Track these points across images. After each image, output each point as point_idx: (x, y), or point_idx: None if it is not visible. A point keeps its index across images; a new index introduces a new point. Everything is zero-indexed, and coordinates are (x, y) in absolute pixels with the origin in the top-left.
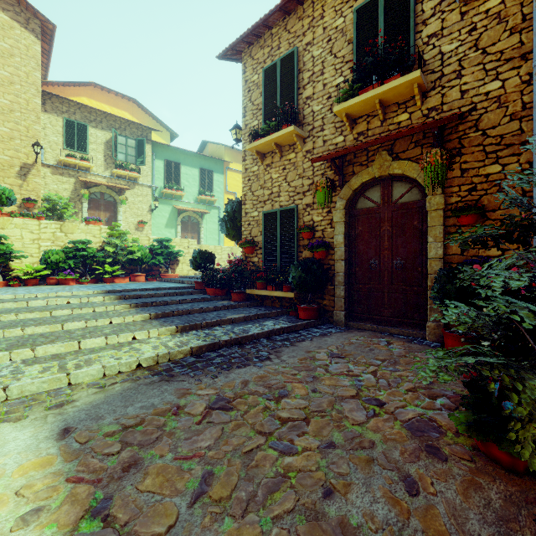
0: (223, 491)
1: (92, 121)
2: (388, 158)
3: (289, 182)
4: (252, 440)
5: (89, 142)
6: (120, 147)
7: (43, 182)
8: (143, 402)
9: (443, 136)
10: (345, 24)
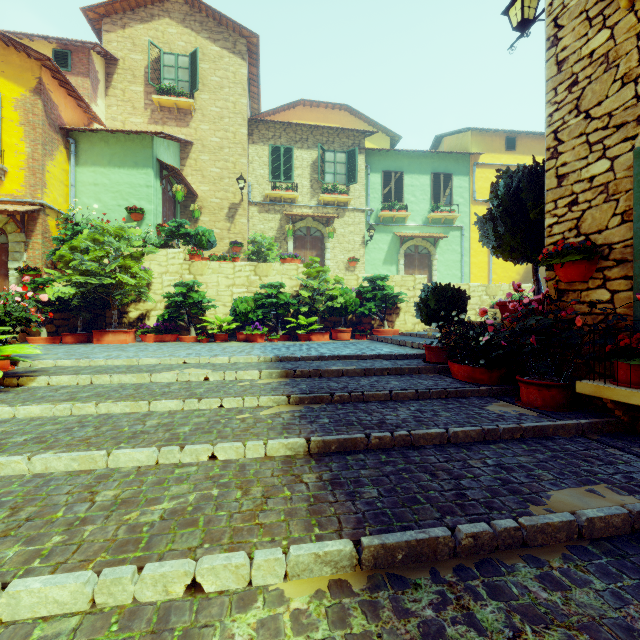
0: None
1: (297, 142)
2: None
3: None
4: None
5: (294, 168)
6: (327, 167)
7: (251, 224)
8: None
9: None
10: None
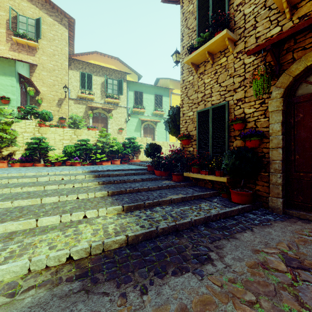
0: None
1: (94, 72)
2: None
3: (220, 83)
4: None
5: (93, 84)
6: (109, 86)
7: (70, 109)
8: None
9: None
10: None
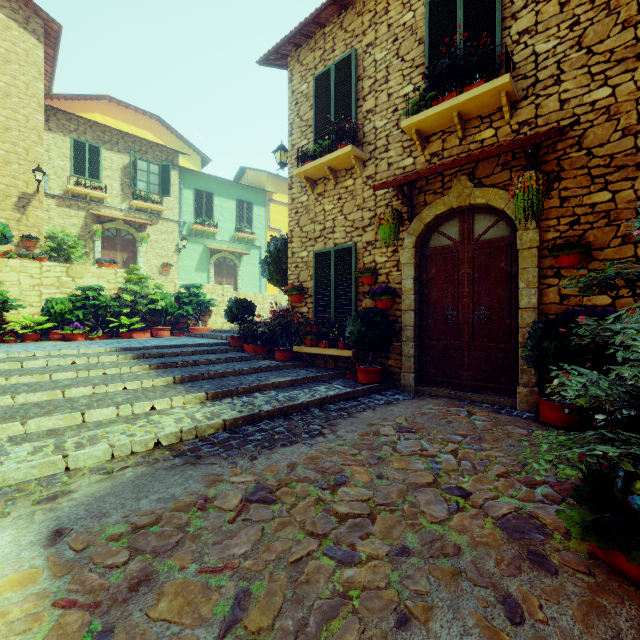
0: (262, 618)
1: (106, 143)
2: (468, 185)
3: (345, 214)
4: (301, 544)
5: (102, 168)
6: (140, 174)
7: (47, 216)
8: (161, 493)
9: (537, 157)
10: (415, 20)
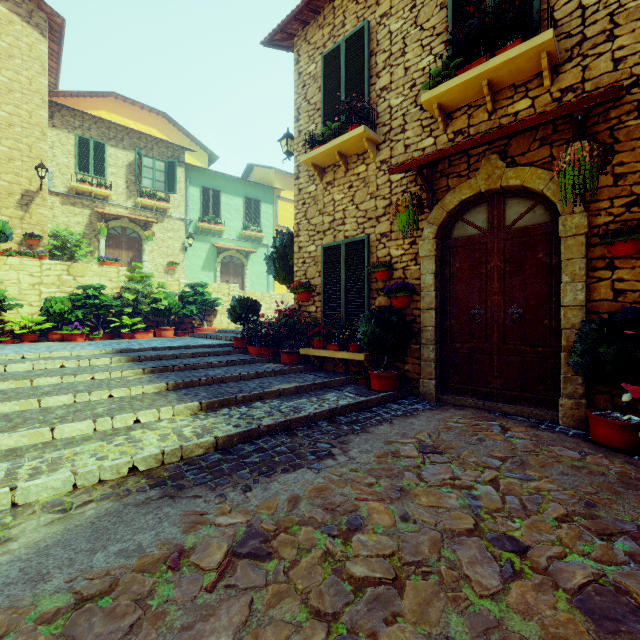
0: None
1: (111, 139)
2: (499, 164)
3: (357, 204)
4: (302, 632)
5: (107, 165)
6: (145, 171)
7: (51, 215)
8: (124, 541)
9: (585, 128)
10: None
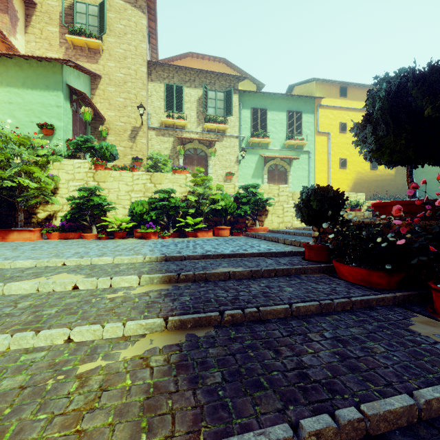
0: None
1: (187, 82)
2: None
3: None
4: None
5: (184, 102)
6: (210, 102)
7: (150, 144)
8: None
9: None
10: None
